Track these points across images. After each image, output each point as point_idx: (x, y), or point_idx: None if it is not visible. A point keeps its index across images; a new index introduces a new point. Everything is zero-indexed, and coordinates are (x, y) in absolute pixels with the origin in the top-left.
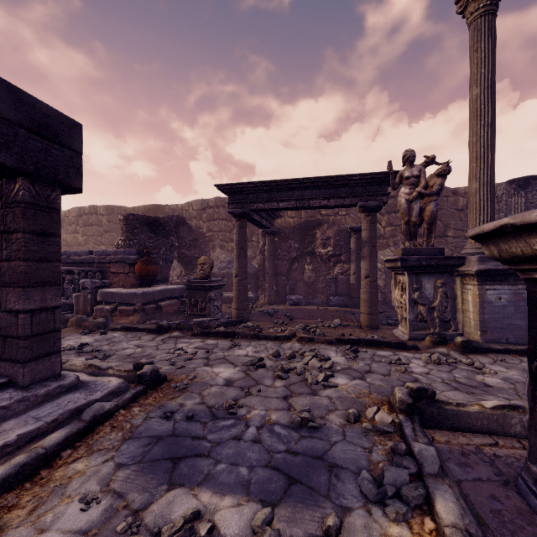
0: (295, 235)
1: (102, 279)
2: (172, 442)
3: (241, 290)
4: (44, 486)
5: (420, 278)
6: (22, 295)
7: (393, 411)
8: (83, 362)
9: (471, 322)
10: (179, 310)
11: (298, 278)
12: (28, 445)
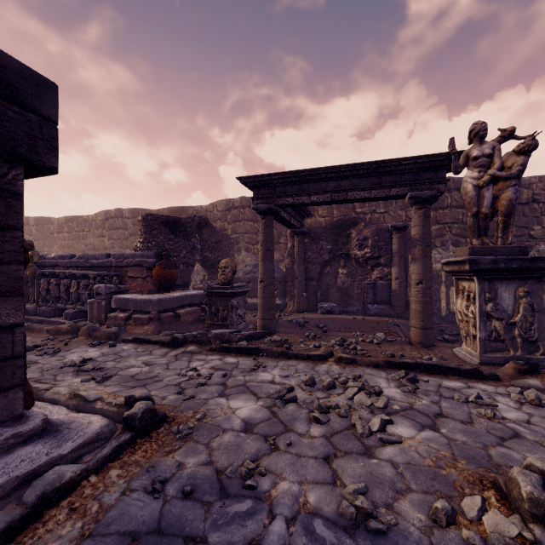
0: (328, 235)
1: (120, 284)
2: None
3: (267, 298)
4: None
5: (495, 286)
6: None
7: (510, 507)
8: (69, 390)
9: None
10: (199, 318)
11: (330, 284)
12: None
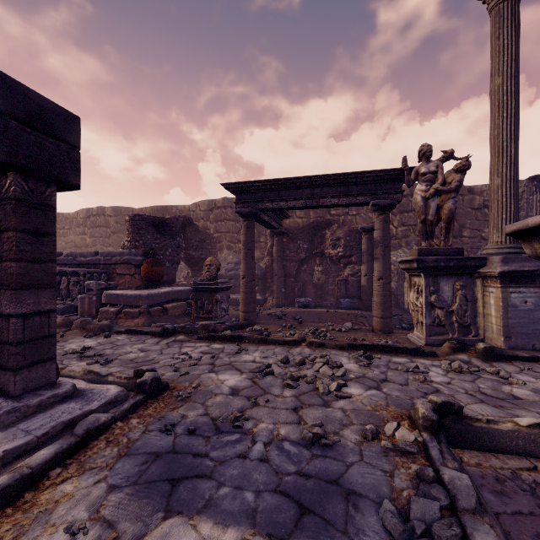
0: (304, 235)
1: (108, 281)
2: (171, 460)
3: (248, 292)
4: (28, 511)
5: (438, 280)
6: (13, 298)
7: (415, 427)
8: (82, 368)
9: (494, 327)
10: (185, 312)
11: (307, 280)
12: (15, 462)
